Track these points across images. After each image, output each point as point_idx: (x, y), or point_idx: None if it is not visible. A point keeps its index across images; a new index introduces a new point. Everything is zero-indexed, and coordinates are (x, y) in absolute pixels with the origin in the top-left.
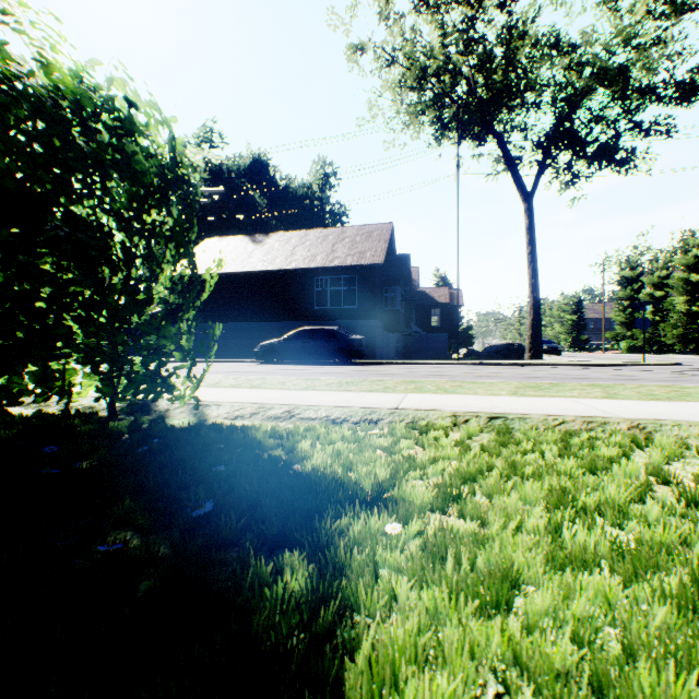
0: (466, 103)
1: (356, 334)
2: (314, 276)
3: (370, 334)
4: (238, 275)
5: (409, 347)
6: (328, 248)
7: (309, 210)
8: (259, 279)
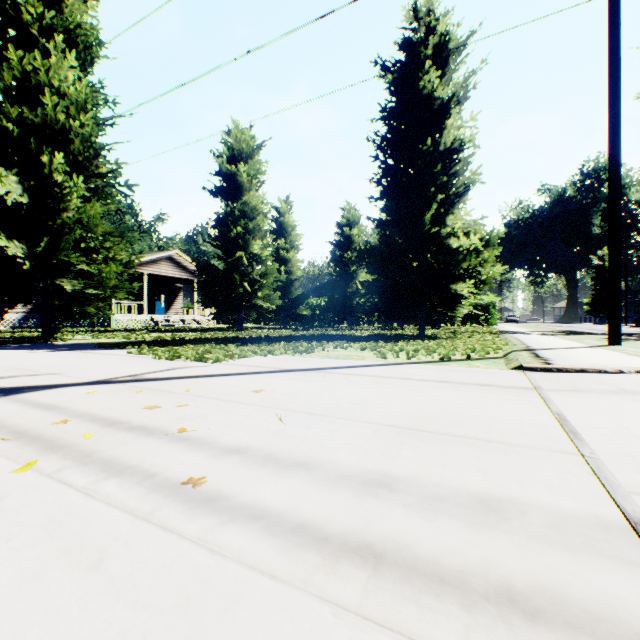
0: None
1: None
2: None
3: None
4: None
5: None
6: None
7: None
8: None
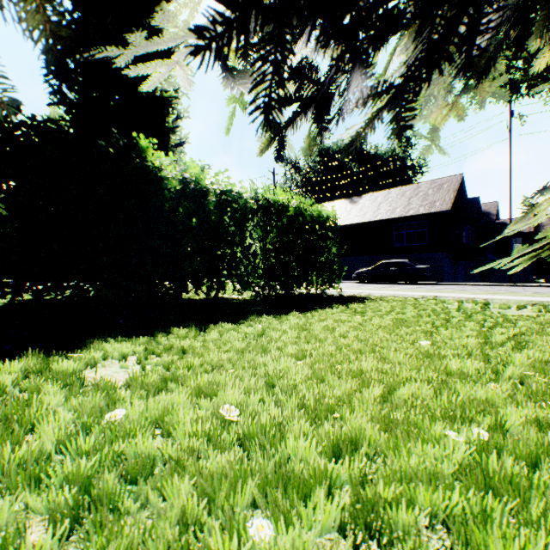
0: (526, 73)
1: (426, 264)
2: (393, 224)
3: (438, 263)
4: (341, 227)
5: (486, 273)
6: (404, 202)
7: (392, 169)
8: (354, 228)
